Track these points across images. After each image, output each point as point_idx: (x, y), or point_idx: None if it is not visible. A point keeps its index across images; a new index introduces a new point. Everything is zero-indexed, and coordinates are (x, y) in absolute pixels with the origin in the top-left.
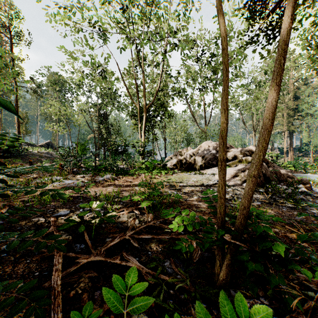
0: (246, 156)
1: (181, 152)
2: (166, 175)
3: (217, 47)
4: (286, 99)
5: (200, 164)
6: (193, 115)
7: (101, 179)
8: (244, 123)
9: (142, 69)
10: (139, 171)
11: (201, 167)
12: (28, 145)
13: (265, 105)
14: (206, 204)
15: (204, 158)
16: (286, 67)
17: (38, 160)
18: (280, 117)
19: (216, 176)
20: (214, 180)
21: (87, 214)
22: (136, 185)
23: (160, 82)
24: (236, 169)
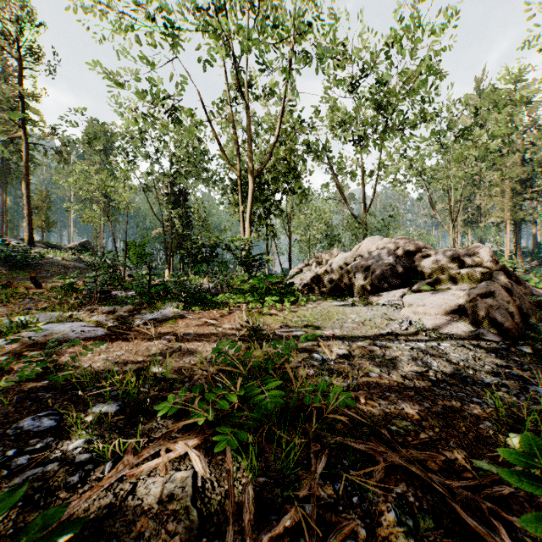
0: (464, 267)
1: (320, 259)
2: (293, 306)
3: (388, 63)
4: (509, 162)
5: (362, 282)
6: (340, 191)
7: (148, 318)
8: (433, 207)
9: (247, 101)
10: (236, 298)
11: (364, 289)
12: (47, 248)
13: (475, 172)
14: (411, 401)
15: (370, 271)
16: (518, 100)
17: (60, 273)
18: (498, 196)
19: (405, 311)
20: (401, 320)
21: (16, 479)
22: (225, 334)
23: (280, 127)
24: (450, 296)
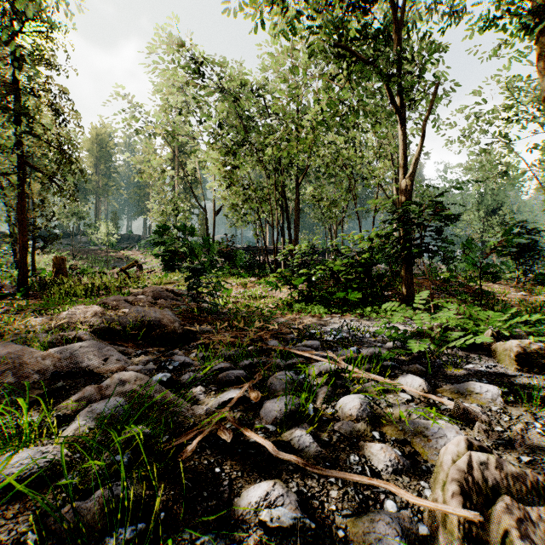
0: None
1: None
2: None
3: None
4: None
5: None
6: None
7: None
8: None
9: None
10: None
11: None
12: None
13: None
14: None
15: None
16: None
17: None
18: None
19: None
20: None
21: None
22: None
23: None
24: None
